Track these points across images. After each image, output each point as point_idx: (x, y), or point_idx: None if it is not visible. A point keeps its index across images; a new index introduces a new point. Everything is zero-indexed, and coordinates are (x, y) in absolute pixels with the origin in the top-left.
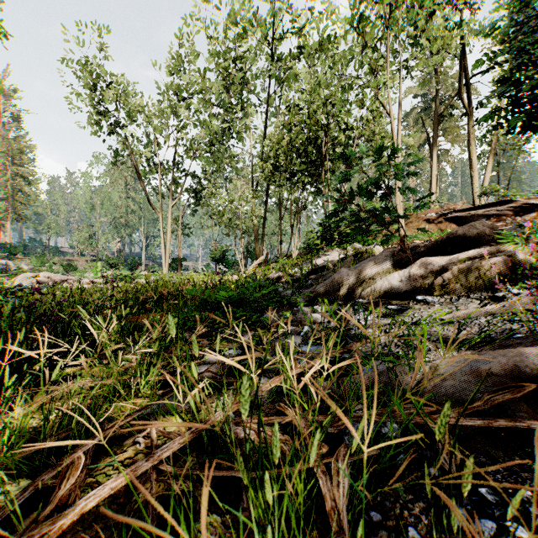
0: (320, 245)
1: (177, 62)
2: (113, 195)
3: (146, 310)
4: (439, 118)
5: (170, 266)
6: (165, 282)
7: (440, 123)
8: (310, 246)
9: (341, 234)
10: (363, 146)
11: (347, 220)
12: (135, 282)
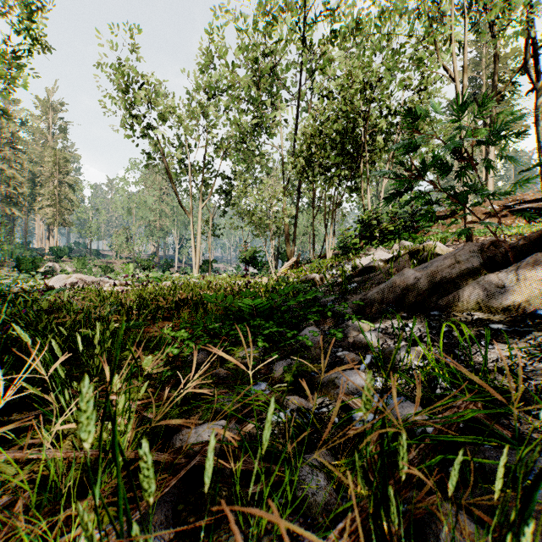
0: (359, 244)
1: (206, 59)
2: (148, 199)
3: (164, 317)
4: (497, 98)
5: (201, 267)
6: (186, 285)
7: (498, 103)
8: (347, 245)
9: (383, 232)
10: (407, 133)
11: (389, 216)
12: (164, 284)
